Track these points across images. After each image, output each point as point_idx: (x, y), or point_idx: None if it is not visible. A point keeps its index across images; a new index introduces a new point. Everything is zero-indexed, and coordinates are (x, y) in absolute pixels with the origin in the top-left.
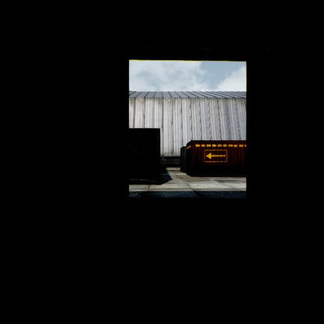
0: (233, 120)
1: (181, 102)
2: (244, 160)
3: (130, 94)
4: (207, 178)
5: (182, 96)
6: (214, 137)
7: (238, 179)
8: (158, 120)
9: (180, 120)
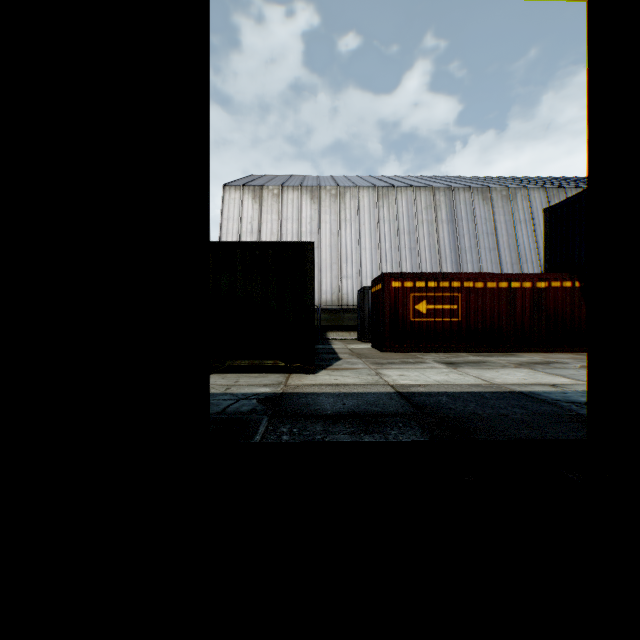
0: (467, 233)
1: (358, 195)
2: (499, 316)
3: (253, 180)
4: (419, 358)
5: (360, 184)
6: (428, 269)
7: (489, 360)
8: (311, 232)
9: (357, 233)
